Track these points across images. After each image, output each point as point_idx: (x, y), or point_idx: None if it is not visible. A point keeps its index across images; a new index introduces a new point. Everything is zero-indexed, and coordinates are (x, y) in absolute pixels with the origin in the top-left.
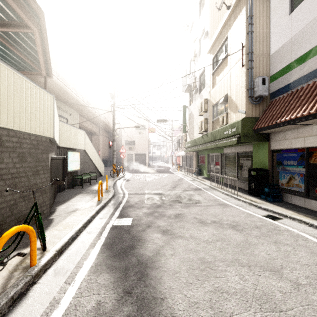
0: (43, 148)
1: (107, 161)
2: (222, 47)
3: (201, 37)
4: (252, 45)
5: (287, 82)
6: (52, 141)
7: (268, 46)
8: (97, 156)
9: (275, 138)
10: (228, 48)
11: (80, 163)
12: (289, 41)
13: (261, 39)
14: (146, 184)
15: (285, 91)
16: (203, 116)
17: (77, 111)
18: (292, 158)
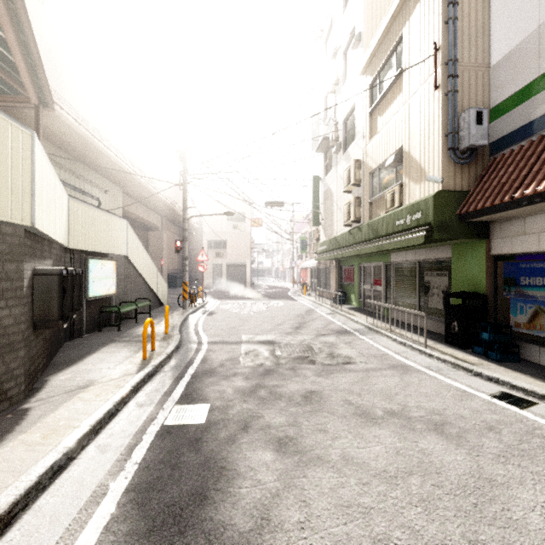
0: (7, 249)
1: (177, 278)
2: (390, 60)
3: (348, 48)
4: (455, 46)
5: (529, 118)
6: (39, 235)
7: (486, 50)
8: (154, 269)
9: (501, 233)
10: (403, 58)
11: (118, 282)
12: (535, 33)
13: (473, 34)
14: (244, 321)
15: (525, 137)
16: (352, 193)
17: (118, 186)
18: (542, 272)
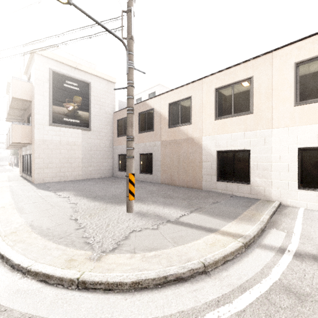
0: None
1: None
2: None
3: None
4: None
5: None
6: None
7: None
8: None
9: None
10: None
11: None
12: None
13: None
14: None
15: None
16: None
17: None
18: None
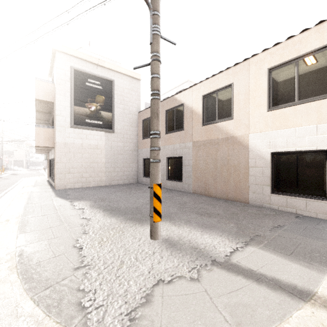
0: None
1: None
2: None
3: None
4: None
5: None
6: None
7: None
8: None
9: None
10: None
11: None
12: None
13: None
14: (19, 172)
15: None
16: None
17: None
18: None
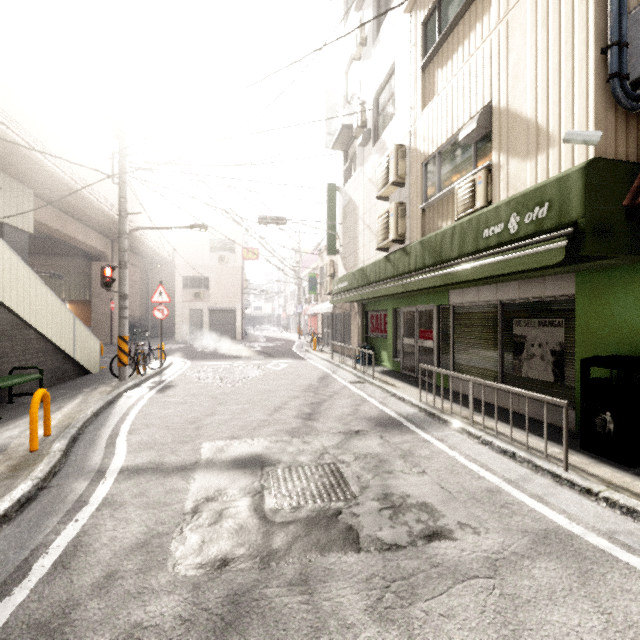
0: None
1: (137, 327)
2: None
3: None
4: None
5: None
6: None
7: None
8: (66, 314)
9: None
10: None
11: None
12: None
13: None
14: (218, 404)
15: None
16: (390, 199)
17: (25, 184)
18: None
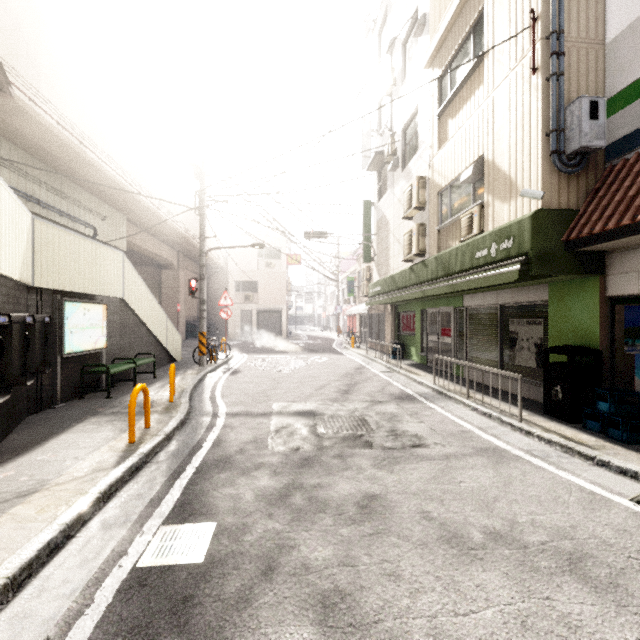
0: None
1: (197, 326)
2: (465, 44)
3: (408, 38)
4: (561, 13)
5: None
6: None
7: (600, 20)
8: (162, 315)
9: (622, 266)
10: (484, 38)
11: (111, 332)
12: None
13: None
14: (277, 383)
15: None
16: (414, 219)
17: (121, 212)
18: None
